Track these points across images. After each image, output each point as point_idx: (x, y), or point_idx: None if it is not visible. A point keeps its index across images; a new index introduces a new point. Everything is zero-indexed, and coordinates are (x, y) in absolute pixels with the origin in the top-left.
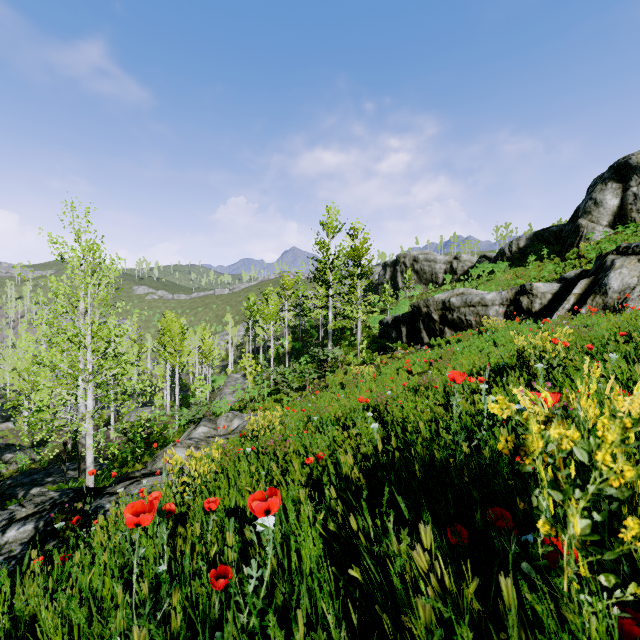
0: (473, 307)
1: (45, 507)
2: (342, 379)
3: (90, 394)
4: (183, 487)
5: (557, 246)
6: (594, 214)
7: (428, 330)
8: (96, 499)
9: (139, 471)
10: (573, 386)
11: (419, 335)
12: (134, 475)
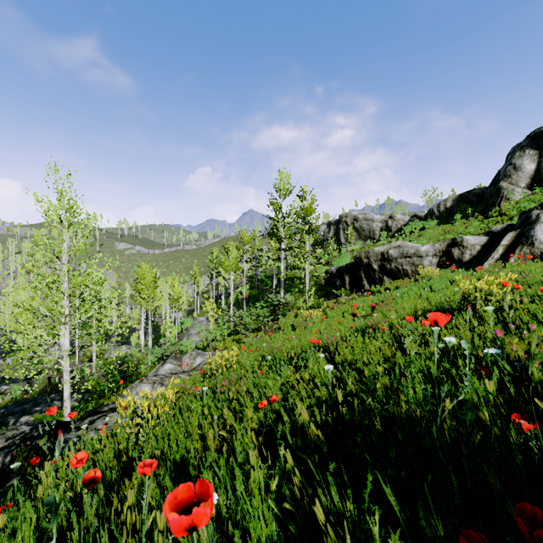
0: (409, 258)
1: (15, 441)
2: (293, 321)
3: (67, 335)
4: (137, 428)
5: (480, 206)
6: (513, 177)
7: (369, 278)
8: (64, 433)
9: (107, 406)
10: (541, 329)
11: (361, 283)
12: (102, 409)
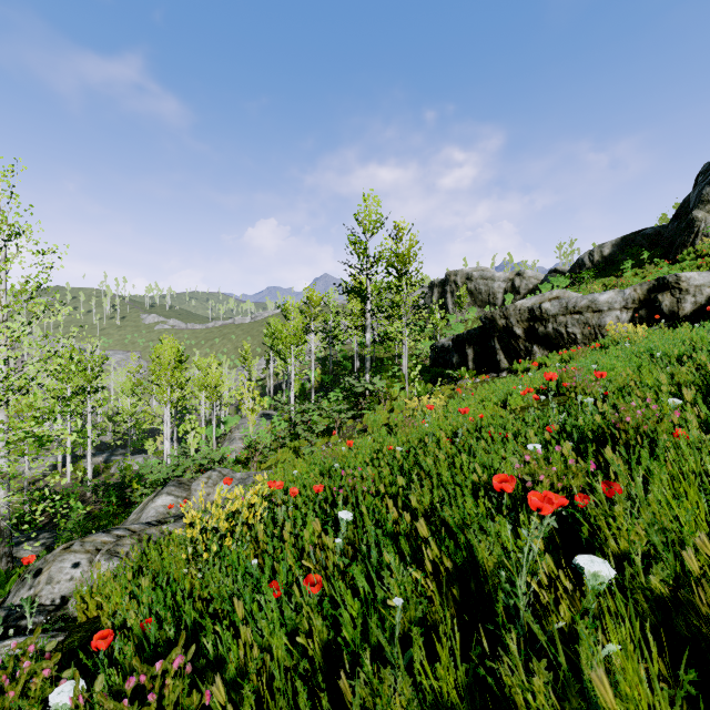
0: (578, 314)
1: None
2: (387, 419)
3: None
4: None
5: (658, 250)
6: None
7: (507, 350)
8: None
9: None
10: None
11: (493, 358)
12: None
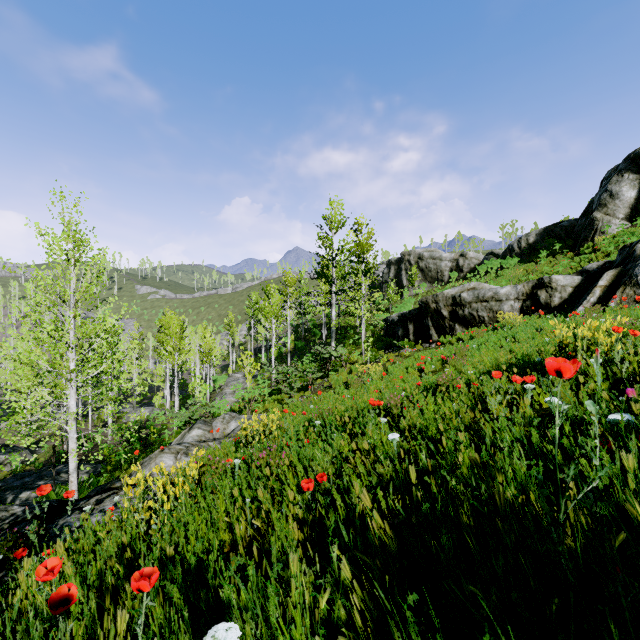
0: (486, 302)
1: (3, 526)
2: (346, 379)
3: (73, 394)
4: (149, 513)
5: (569, 241)
6: (610, 207)
7: (437, 327)
8: (64, 516)
9: (120, 481)
10: None
11: (427, 332)
12: (113, 486)
